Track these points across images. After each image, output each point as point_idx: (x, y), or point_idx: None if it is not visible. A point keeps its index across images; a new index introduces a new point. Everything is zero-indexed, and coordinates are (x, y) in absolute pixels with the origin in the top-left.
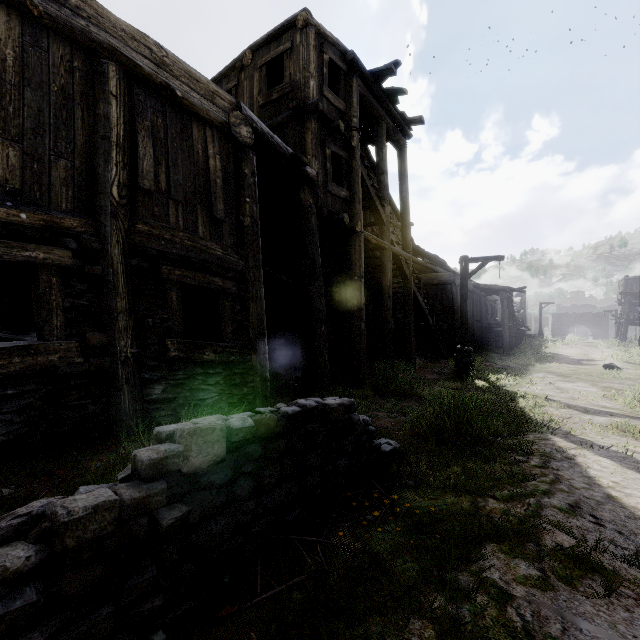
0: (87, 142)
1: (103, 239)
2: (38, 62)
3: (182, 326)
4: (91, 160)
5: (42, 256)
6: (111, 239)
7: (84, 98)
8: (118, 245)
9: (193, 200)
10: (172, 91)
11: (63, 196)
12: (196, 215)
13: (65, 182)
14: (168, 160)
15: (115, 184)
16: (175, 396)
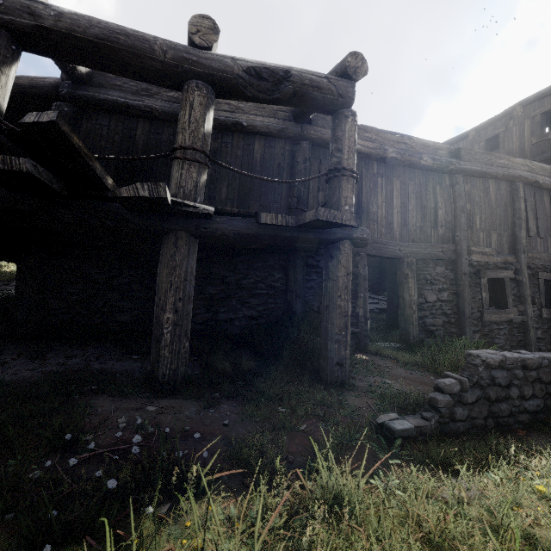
0: (511, 222)
1: (520, 264)
2: (499, 196)
3: (544, 301)
4: (512, 229)
5: (506, 274)
6: (523, 263)
7: (510, 203)
8: (525, 265)
9: (546, 235)
10: (538, 182)
11: (505, 248)
12: (547, 242)
13: (506, 242)
14: (536, 218)
15: (523, 238)
16: (544, 337)
